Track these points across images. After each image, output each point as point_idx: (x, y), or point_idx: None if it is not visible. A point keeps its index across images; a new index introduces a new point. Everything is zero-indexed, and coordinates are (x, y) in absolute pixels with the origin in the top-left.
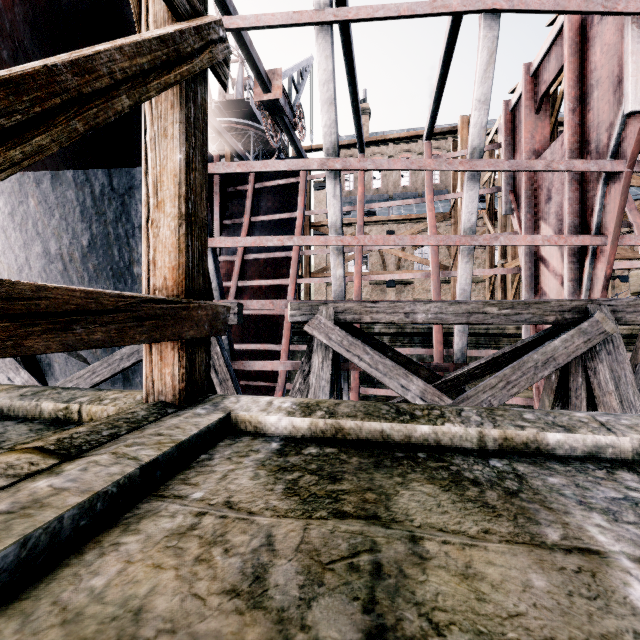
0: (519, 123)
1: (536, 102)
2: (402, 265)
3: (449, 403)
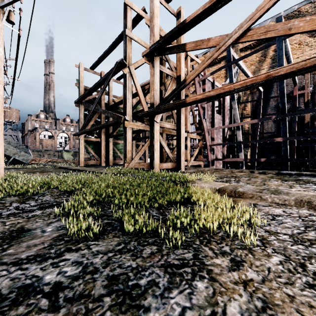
0: (206, 88)
1: None
2: None
3: None
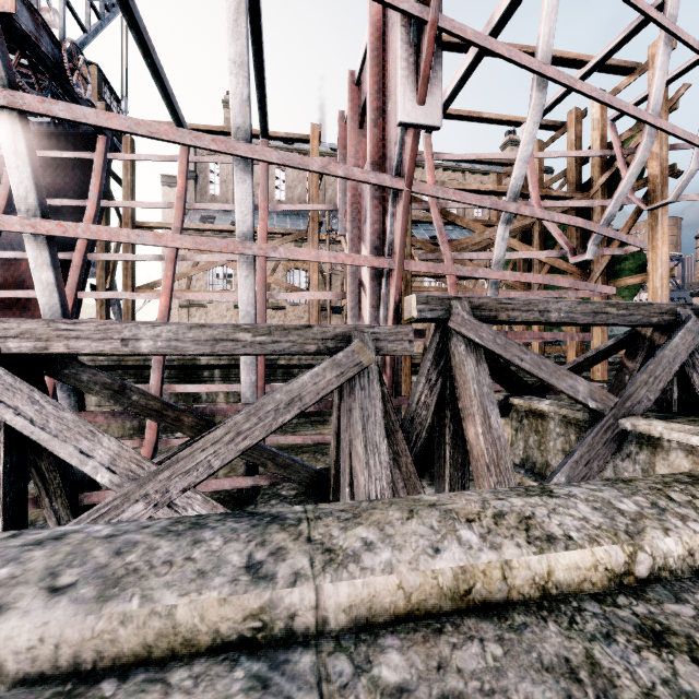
0: None
1: (359, 114)
2: (273, 287)
3: (151, 471)
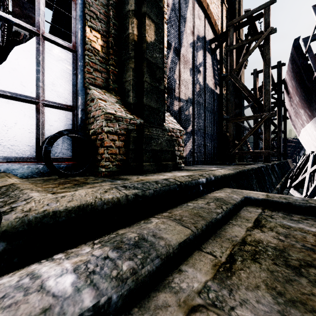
0: None
1: None
2: None
3: None
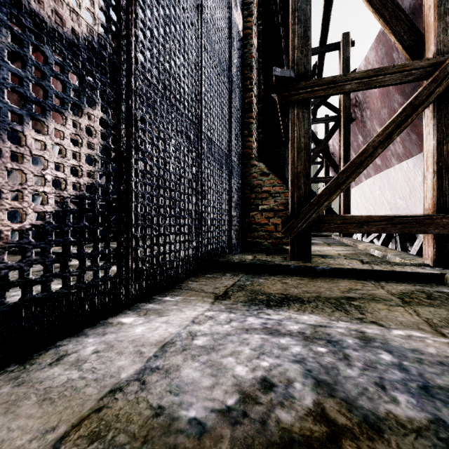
0: None
1: None
2: None
3: None
